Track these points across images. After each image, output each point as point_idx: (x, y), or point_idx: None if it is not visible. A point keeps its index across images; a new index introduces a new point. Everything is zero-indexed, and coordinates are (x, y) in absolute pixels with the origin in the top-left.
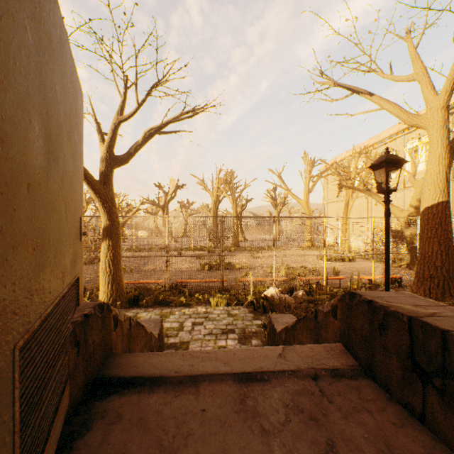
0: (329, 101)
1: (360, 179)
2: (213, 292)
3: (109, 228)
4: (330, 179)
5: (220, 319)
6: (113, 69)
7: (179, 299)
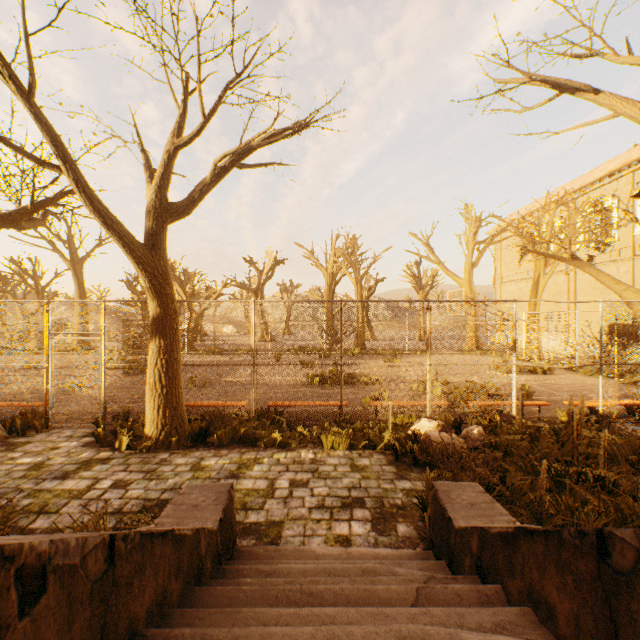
0: (517, 111)
1: (562, 242)
2: (326, 424)
3: (160, 320)
4: (505, 246)
5: (339, 476)
6: (164, 62)
7: (272, 434)
